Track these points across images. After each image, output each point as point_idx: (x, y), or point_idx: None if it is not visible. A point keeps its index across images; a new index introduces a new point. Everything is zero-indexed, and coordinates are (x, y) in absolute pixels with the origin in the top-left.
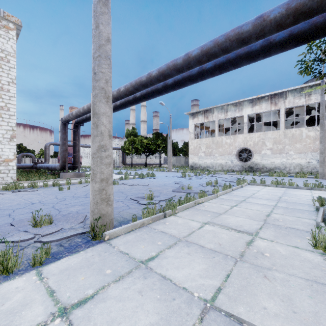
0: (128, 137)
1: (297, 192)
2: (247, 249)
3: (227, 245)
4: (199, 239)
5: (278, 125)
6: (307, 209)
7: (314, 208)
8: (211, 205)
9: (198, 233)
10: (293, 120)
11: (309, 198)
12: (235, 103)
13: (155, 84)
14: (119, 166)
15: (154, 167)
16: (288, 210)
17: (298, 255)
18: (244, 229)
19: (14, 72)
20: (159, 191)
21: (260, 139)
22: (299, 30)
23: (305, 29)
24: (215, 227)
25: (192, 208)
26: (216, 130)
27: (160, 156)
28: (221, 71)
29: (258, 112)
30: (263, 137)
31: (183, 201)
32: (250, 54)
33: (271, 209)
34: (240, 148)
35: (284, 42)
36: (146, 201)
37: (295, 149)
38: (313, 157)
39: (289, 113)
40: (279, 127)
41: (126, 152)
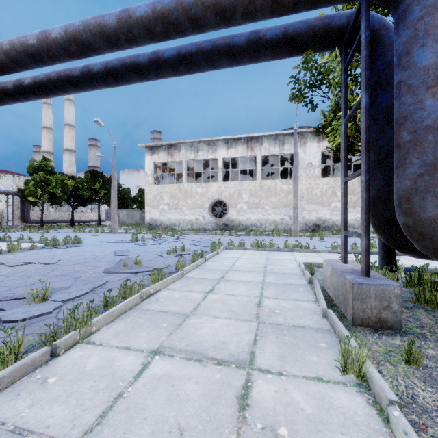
0: (33, 173)
1: (280, 256)
2: (242, 428)
3: (200, 426)
4: (129, 428)
5: (254, 175)
6: (300, 283)
7: (305, 279)
8: (171, 295)
9: (132, 396)
10: (266, 171)
11: (294, 264)
12: (207, 141)
13: (60, 60)
14: (13, 226)
15: (88, 226)
16: (280, 287)
17: (331, 409)
18: (231, 355)
19: None
20: (75, 275)
21: (236, 190)
22: (295, 30)
23: (302, 30)
24: (173, 362)
25: (134, 310)
26: (184, 174)
27: (100, 208)
28: (189, 67)
29: (234, 157)
30: (239, 187)
31: (116, 297)
32: (232, 49)
33: (260, 289)
34: (214, 201)
35: (277, 43)
36: (24, 310)
37: (270, 203)
38: (286, 213)
39: (264, 163)
40: (255, 177)
41: (30, 200)
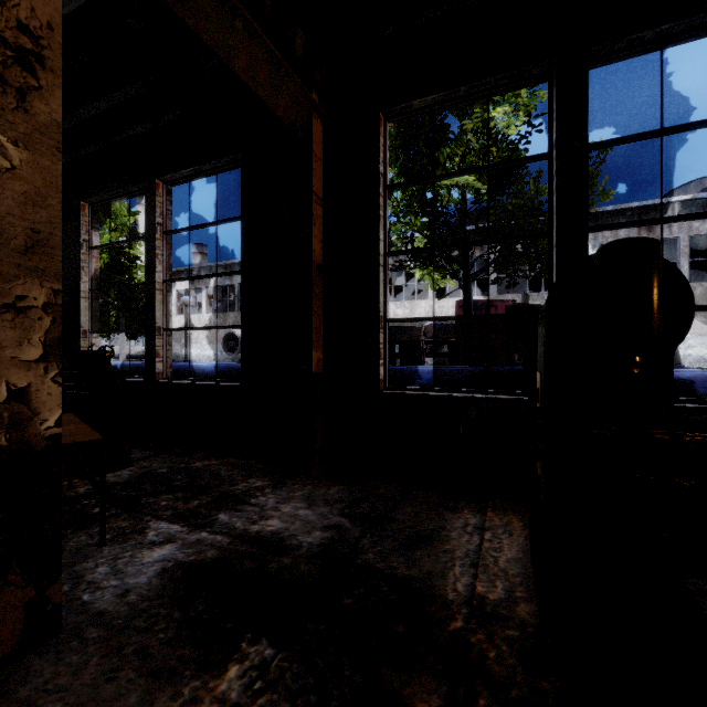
0: None
1: None
2: None
3: None
4: None
5: None
6: None
7: None
8: None
9: None
10: None
11: None
12: (225, 265)
13: None
14: None
15: None
16: None
17: None
18: None
19: None
20: None
21: None
22: None
23: None
24: None
25: None
26: (203, 303)
27: None
28: None
29: None
30: None
31: None
32: None
33: None
34: (227, 334)
35: None
36: None
37: None
38: None
39: None
40: None
41: None
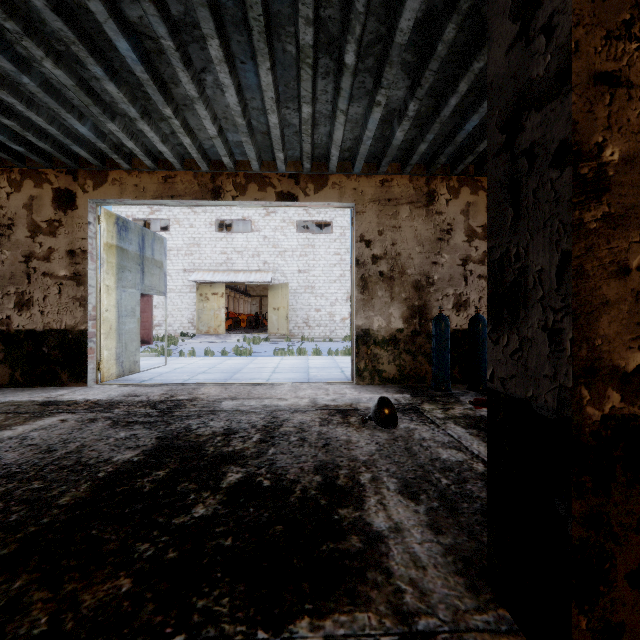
0: None
1: None
2: None
3: None
4: None
5: None
6: None
7: None
8: None
9: None
10: None
11: None
12: None
13: None
14: None
15: None
16: None
17: None
18: None
19: (348, 243)
20: None
21: None
22: None
23: None
24: None
25: None
26: None
27: None
28: None
29: None
30: None
31: None
32: None
33: None
34: None
35: None
36: None
37: None
38: None
39: None
40: None
41: None
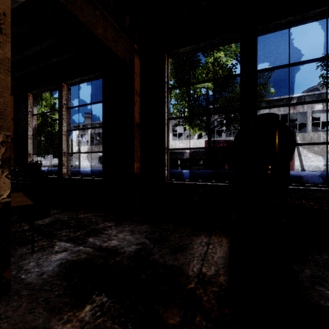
0: None
1: None
2: None
3: None
4: None
5: None
6: None
7: None
8: None
9: None
10: None
11: None
12: (99, 123)
13: None
14: None
15: None
16: None
17: None
18: None
19: None
20: None
21: None
22: None
23: None
24: None
25: None
26: (89, 140)
27: None
28: None
29: None
30: None
31: None
32: None
33: None
34: (100, 155)
35: None
36: None
37: None
38: None
39: None
40: None
41: None
